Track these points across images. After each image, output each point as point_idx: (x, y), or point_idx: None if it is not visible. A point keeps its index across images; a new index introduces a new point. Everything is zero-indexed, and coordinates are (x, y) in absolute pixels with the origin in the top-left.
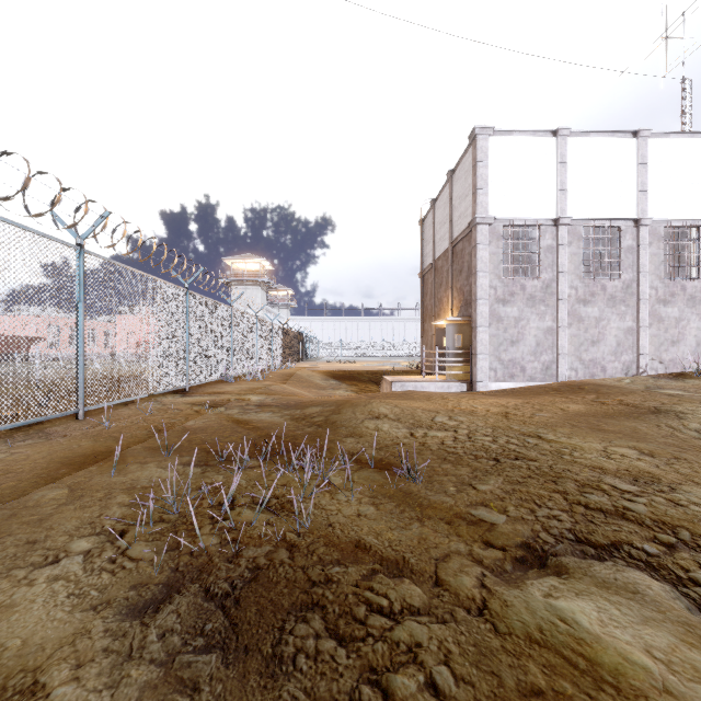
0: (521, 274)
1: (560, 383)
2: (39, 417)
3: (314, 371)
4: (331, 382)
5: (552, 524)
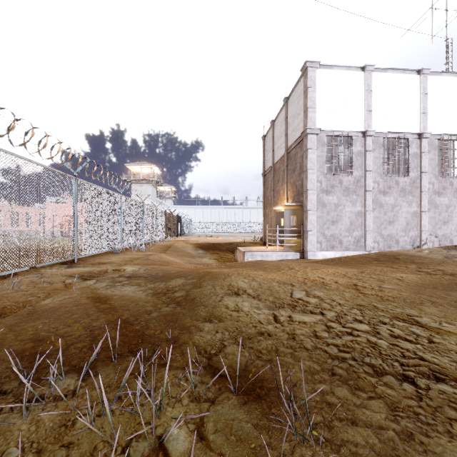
0: (339, 172)
1: (376, 254)
2: None
3: (187, 243)
4: (199, 251)
5: None
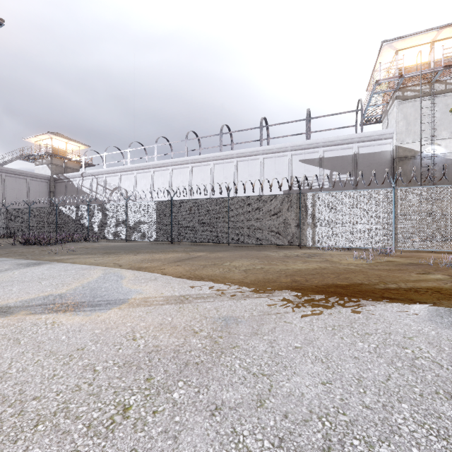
0: None
1: None
2: None
3: None
4: None
5: None
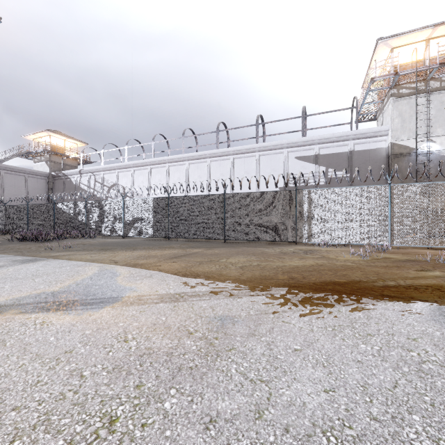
0: None
1: None
2: None
3: None
4: None
5: None
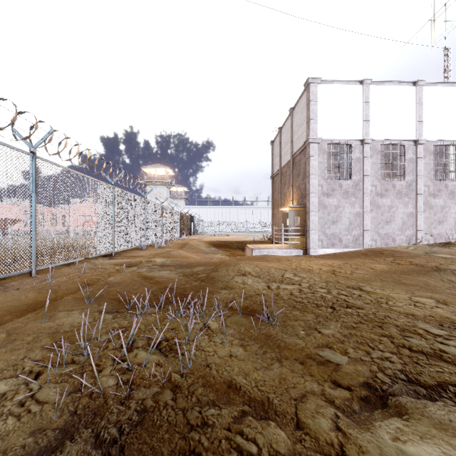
0: (339, 176)
1: (366, 250)
2: (1, 275)
3: (201, 242)
4: (212, 249)
5: (386, 365)
